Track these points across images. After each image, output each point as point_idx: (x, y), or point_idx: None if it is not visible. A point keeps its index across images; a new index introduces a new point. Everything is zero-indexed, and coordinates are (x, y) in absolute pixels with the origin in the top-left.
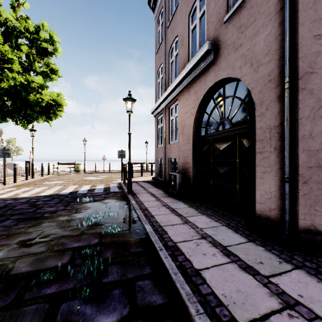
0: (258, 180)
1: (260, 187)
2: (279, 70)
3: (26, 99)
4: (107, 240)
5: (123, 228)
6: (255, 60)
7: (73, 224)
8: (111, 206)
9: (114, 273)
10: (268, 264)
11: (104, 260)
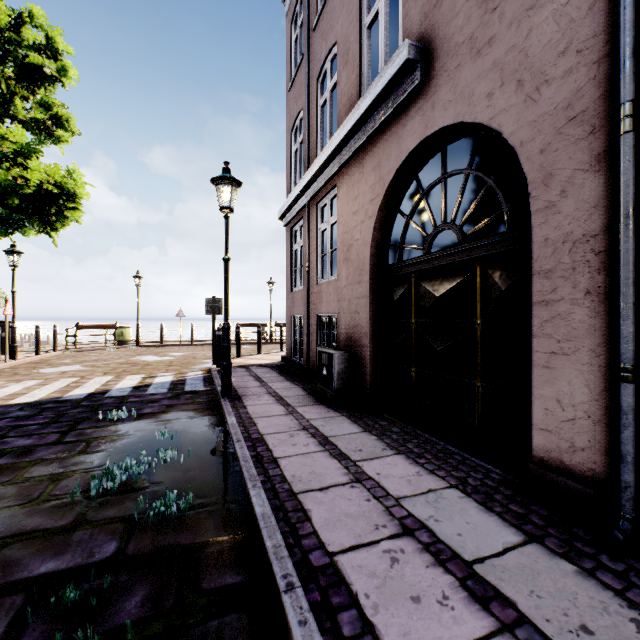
0: (539, 372)
1: (543, 391)
2: (600, 88)
3: None
4: (142, 546)
5: (194, 500)
6: (529, 71)
7: (64, 490)
8: (178, 431)
9: None
10: (609, 637)
11: (116, 630)
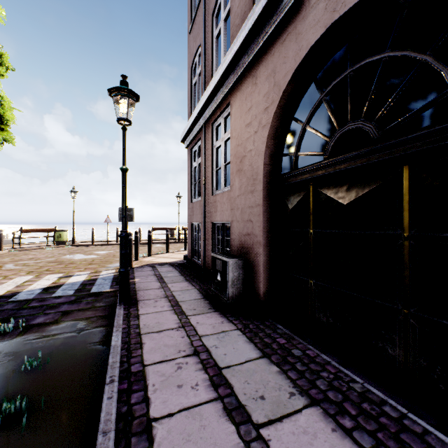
0: None
1: None
2: None
3: None
4: None
5: None
6: None
7: None
8: (54, 354)
9: None
10: None
11: None
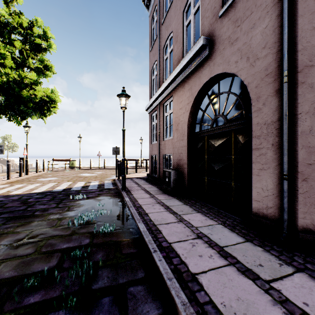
0: (255, 177)
1: (257, 185)
2: (277, 63)
3: (19, 95)
4: (99, 240)
5: (115, 227)
6: (251, 54)
7: (64, 223)
8: (104, 203)
9: (105, 278)
10: (268, 267)
11: (95, 263)
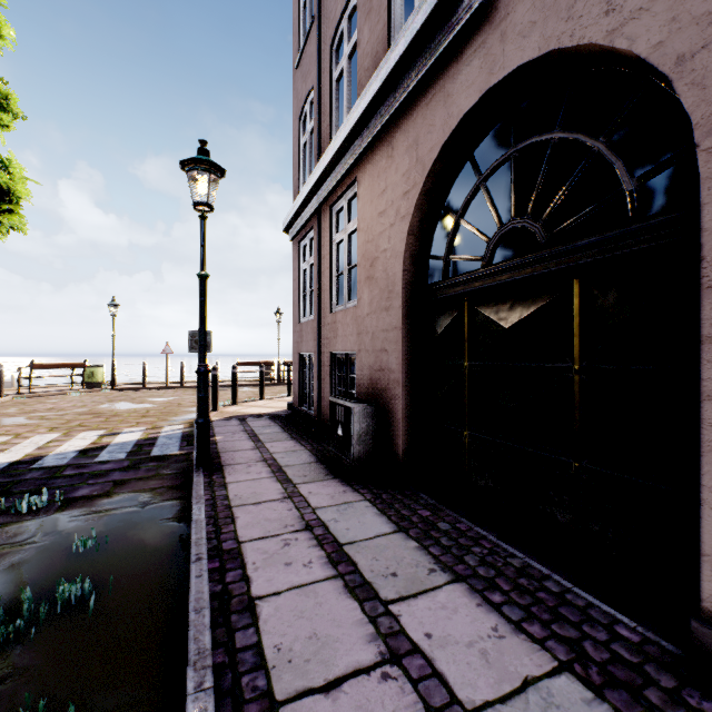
0: None
1: None
2: None
3: None
4: None
5: None
6: None
7: None
8: (113, 532)
9: None
10: None
11: None
